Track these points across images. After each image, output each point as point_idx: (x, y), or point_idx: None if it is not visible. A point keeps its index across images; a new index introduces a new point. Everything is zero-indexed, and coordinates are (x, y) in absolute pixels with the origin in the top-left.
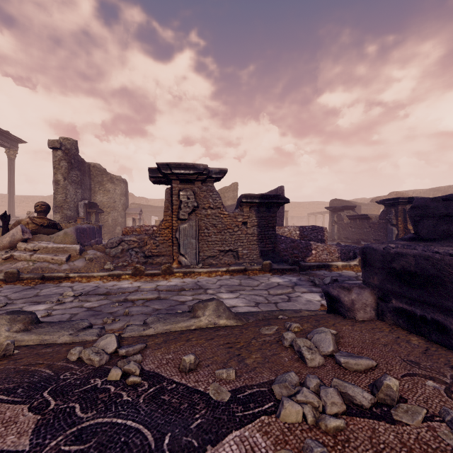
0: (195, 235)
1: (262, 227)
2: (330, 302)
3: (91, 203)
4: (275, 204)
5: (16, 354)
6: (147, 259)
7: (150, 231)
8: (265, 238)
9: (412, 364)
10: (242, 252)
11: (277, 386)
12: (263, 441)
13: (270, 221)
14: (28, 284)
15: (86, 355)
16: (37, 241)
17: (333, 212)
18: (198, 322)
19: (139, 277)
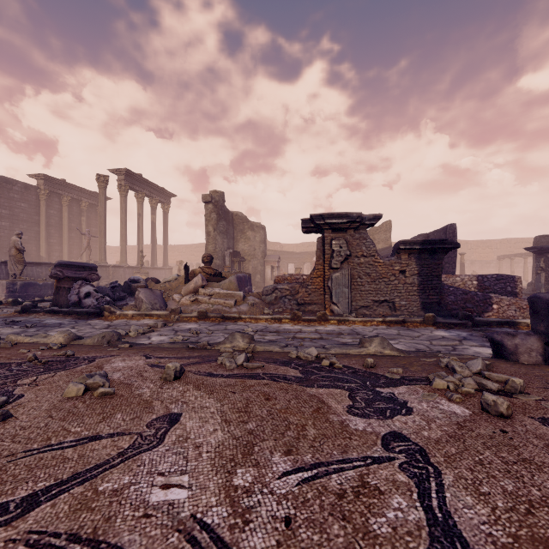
0: (348, 284)
1: (424, 276)
2: (495, 348)
3: (235, 252)
4: (441, 250)
5: (257, 353)
6: (299, 307)
7: (300, 279)
8: (427, 289)
9: None
10: (399, 303)
11: (431, 375)
12: (421, 390)
13: (433, 270)
14: (214, 322)
15: (302, 355)
16: (210, 288)
17: (539, 255)
18: (367, 350)
19: (297, 322)
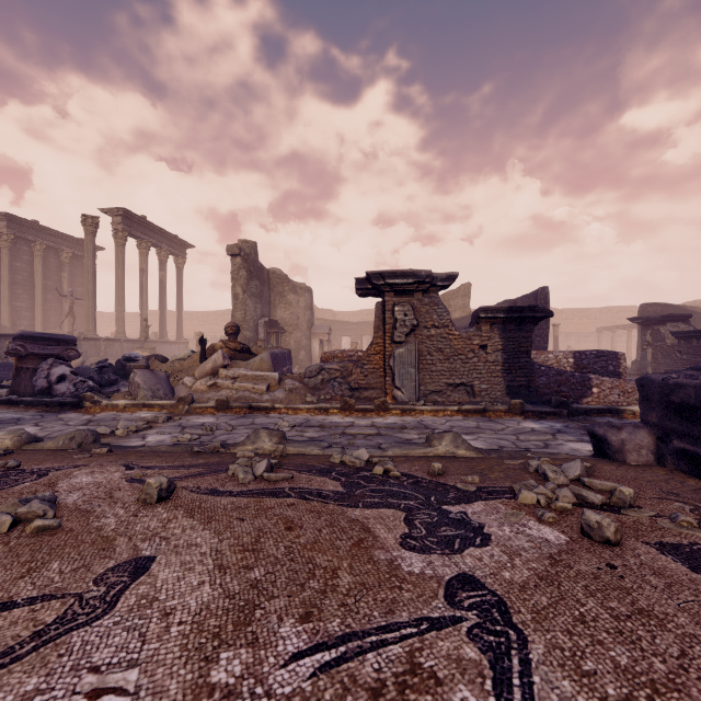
0: (415, 363)
1: (510, 352)
2: (596, 444)
3: (272, 321)
4: (530, 320)
5: (288, 457)
6: (353, 392)
7: (354, 357)
8: (514, 369)
9: (670, 494)
10: (479, 387)
11: (516, 484)
12: (503, 507)
13: (521, 344)
14: (238, 413)
15: (347, 459)
16: (235, 368)
17: (645, 327)
18: (435, 450)
19: (348, 413)
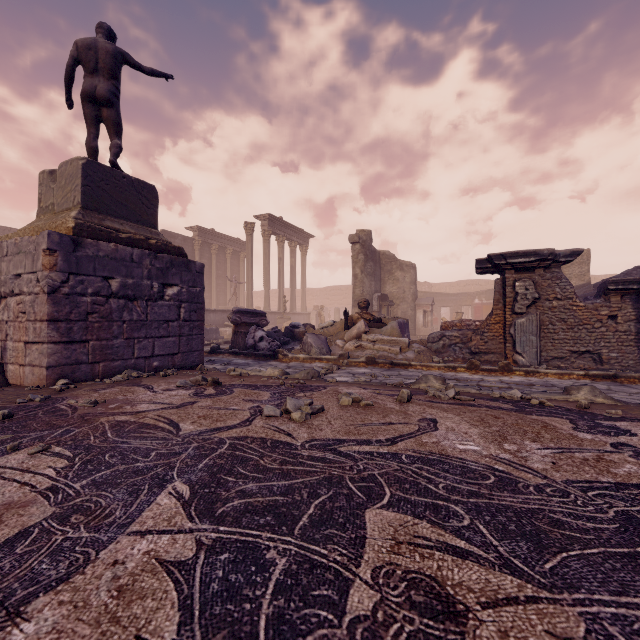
0: (536, 331)
1: None
2: None
3: (383, 295)
4: None
5: None
6: (473, 356)
7: (472, 326)
8: None
9: None
10: (608, 355)
11: None
12: None
13: None
14: (383, 367)
15: (505, 395)
16: (372, 334)
17: None
18: (574, 397)
19: (474, 371)
